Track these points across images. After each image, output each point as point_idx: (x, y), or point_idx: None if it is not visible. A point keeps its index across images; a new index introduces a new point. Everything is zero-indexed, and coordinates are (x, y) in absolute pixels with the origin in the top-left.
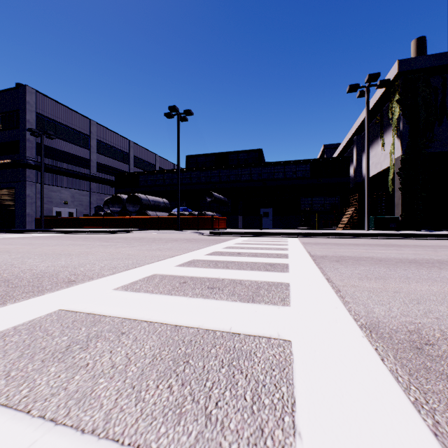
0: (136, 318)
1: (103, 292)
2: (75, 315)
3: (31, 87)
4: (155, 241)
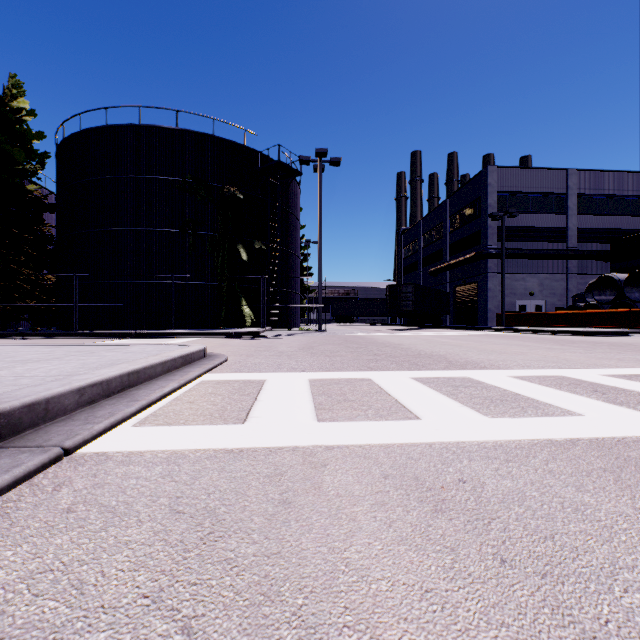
0: (500, 387)
1: (497, 375)
2: (470, 379)
3: (491, 166)
4: None
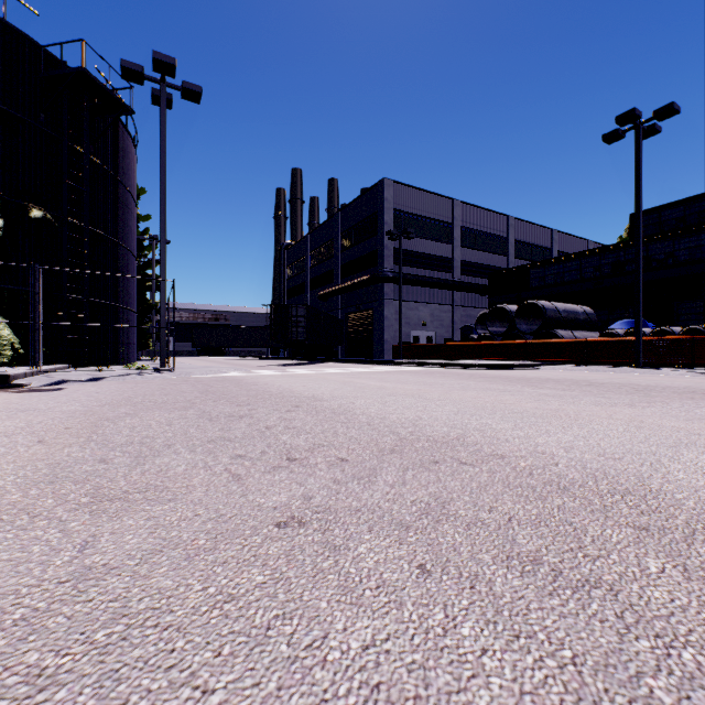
0: None
1: None
2: None
3: (388, 179)
4: (645, 391)
